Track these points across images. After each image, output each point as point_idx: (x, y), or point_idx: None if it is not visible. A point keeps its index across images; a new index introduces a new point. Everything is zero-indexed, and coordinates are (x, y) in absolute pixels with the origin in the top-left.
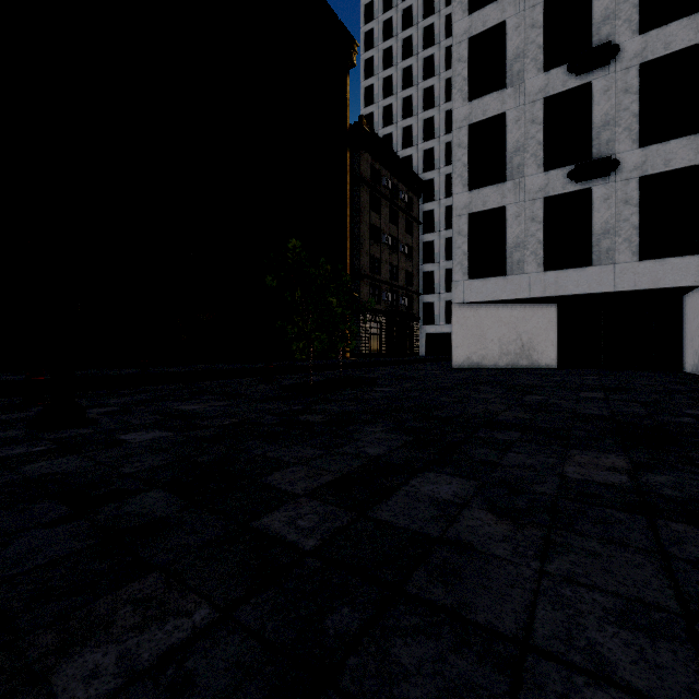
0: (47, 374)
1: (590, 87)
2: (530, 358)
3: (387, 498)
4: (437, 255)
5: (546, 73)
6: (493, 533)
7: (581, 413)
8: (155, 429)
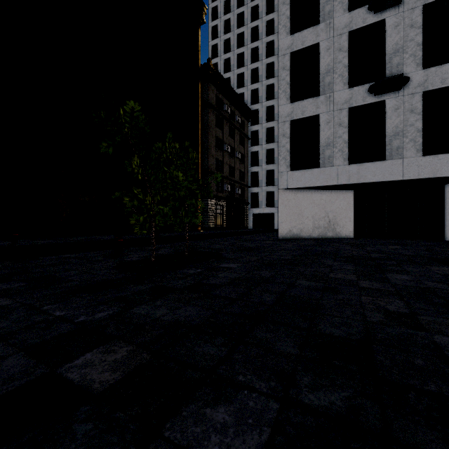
0: None
1: (383, 24)
2: (334, 231)
3: None
4: (260, 160)
5: (350, 13)
6: None
7: None
8: None
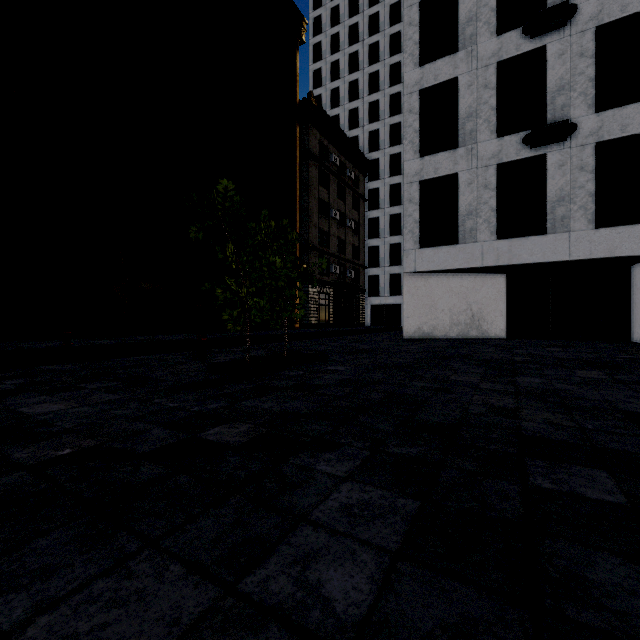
0: None
1: (544, 52)
2: (480, 329)
3: None
4: (381, 230)
5: (499, 37)
6: None
7: (631, 411)
8: None
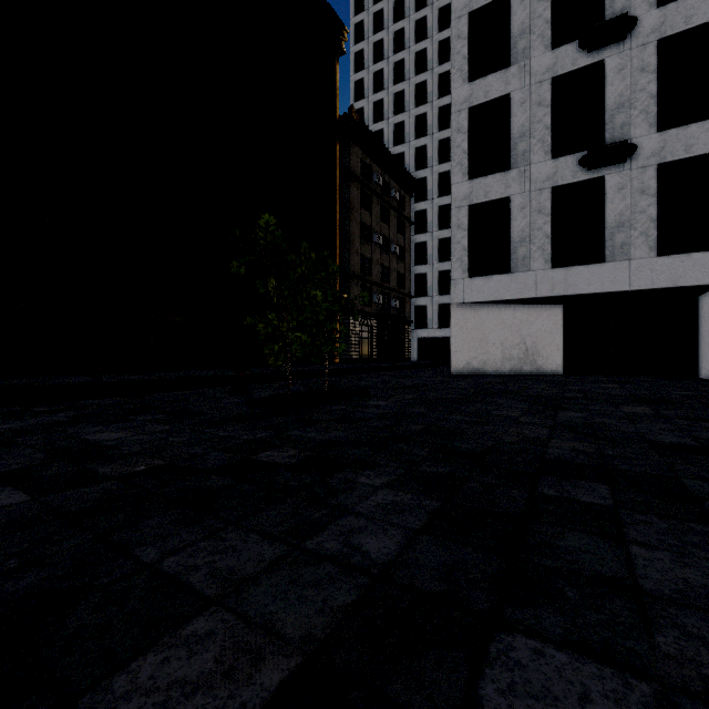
0: None
1: (602, 67)
2: (534, 364)
3: None
4: (430, 256)
5: (554, 51)
6: None
7: (657, 441)
8: (7, 487)
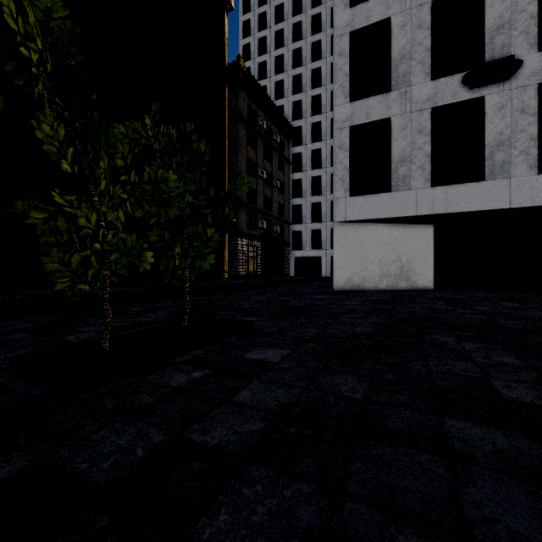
0: None
1: None
2: (409, 280)
3: None
4: (304, 190)
5: None
6: None
7: None
8: None
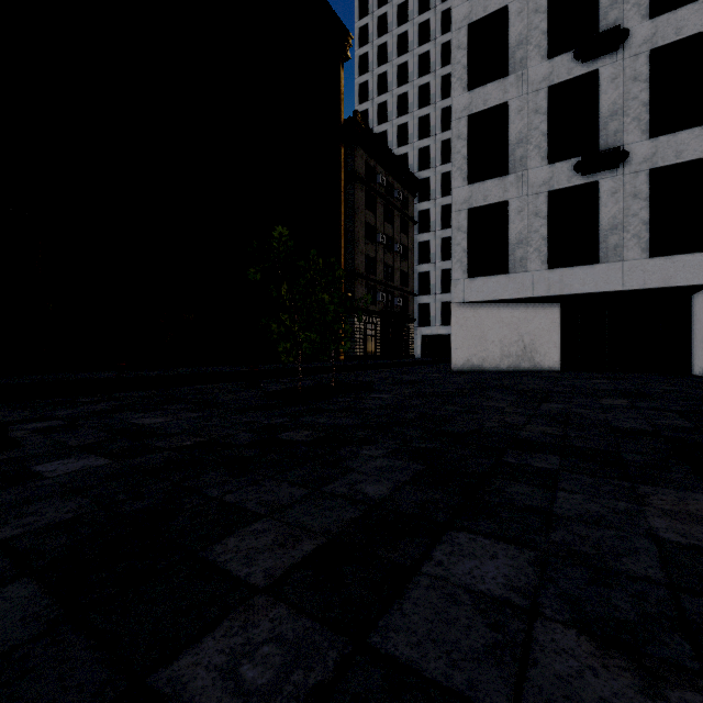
0: (11, 378)
1: (596, 76)
2: (532, 361)
3: (401, 595)
4: (433, 255)
5: (550, 61)
6: (611, 701)
7: (618, 426)
8: (90, 454)
